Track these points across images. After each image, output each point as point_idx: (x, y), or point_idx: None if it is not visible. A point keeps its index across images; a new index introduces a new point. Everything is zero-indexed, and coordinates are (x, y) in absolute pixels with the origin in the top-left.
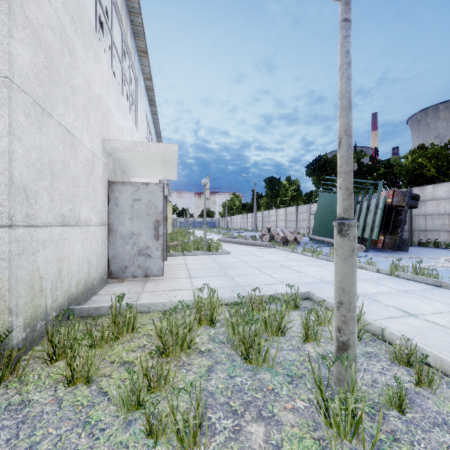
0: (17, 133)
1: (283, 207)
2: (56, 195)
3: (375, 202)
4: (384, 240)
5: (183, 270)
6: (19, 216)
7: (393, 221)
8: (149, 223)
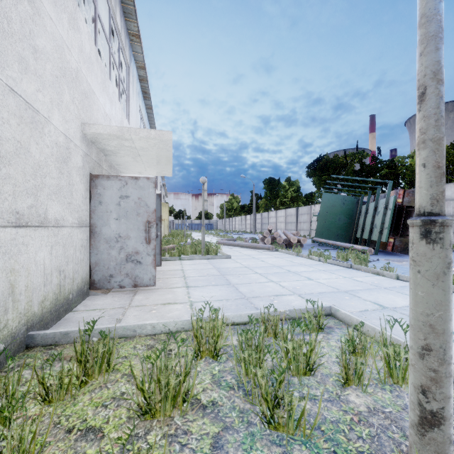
0: None
1: (282, 209)
2: (5, 185)
3: (383, 203)
4: (394, 243)
5: (179, 277)
6: None
7: (403, 223)
8: (139, 224)
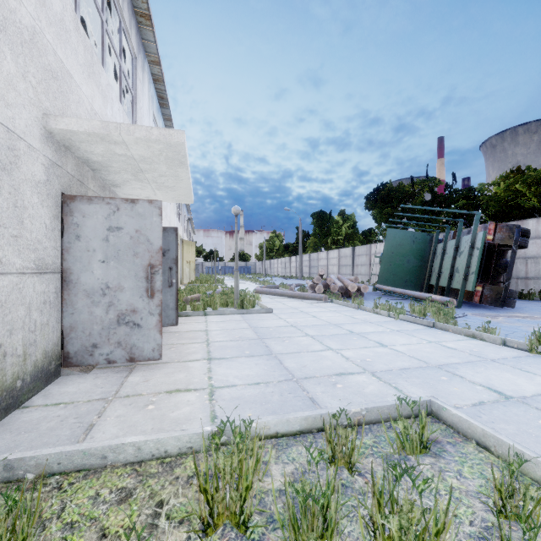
0: None
1: (335, 249)
2: None
3: (468, 240)
4: (482, 292)
5: (201, 343)
6: None
7: (494, 266)
8: (137, 268)
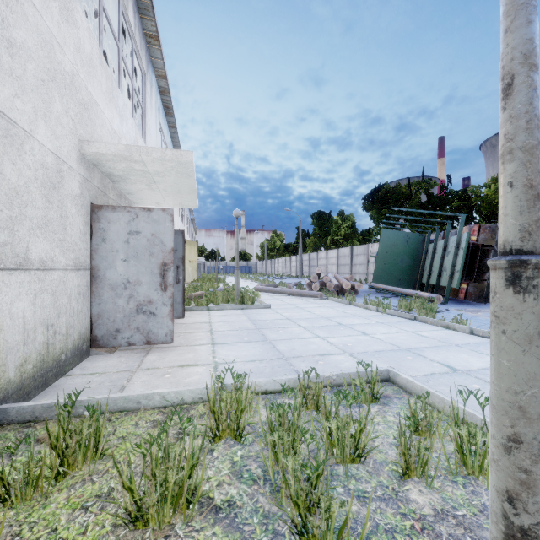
0: None
1: (334, 248)
2: None
3: (454, 241)
4: (467, 289)
5: (205, 332)
6: None
7: (478, 265)
8: (152, 266)
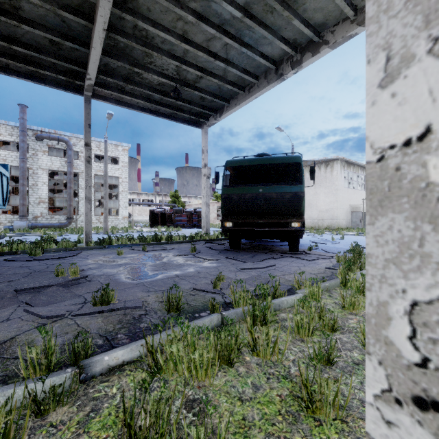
0: (338, 212)
1: None
2: (341, 216)
3: None
4: None
5: None
6: (338, 219)
7: None
8: (359, 219)
